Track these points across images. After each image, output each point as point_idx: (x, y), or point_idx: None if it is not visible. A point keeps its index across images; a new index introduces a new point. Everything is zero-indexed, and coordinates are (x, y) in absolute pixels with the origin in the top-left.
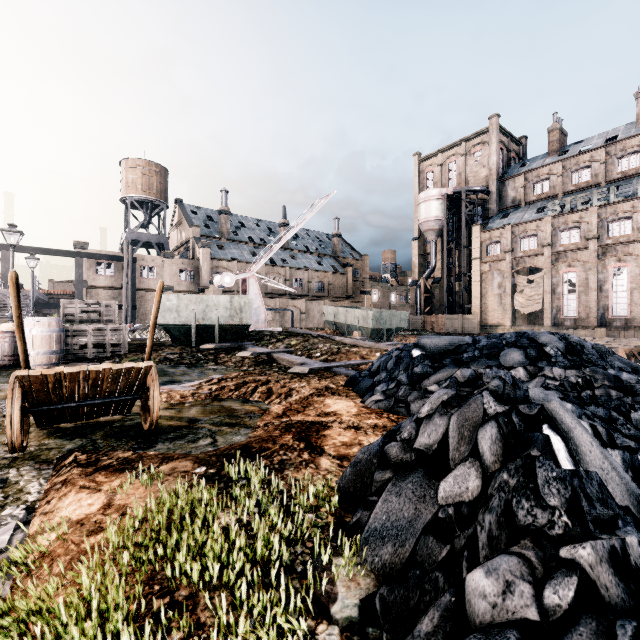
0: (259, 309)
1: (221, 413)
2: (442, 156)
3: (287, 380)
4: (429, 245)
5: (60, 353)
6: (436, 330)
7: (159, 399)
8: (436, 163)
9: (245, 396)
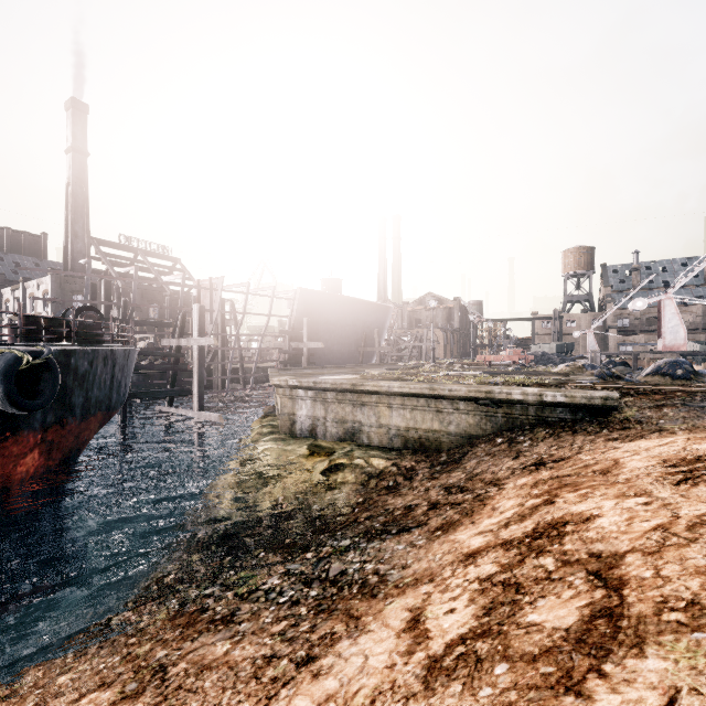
0: (594, 347)
1: None
2: None
3: None
4: None
5: None
6: None
7: None
8: None
9: None
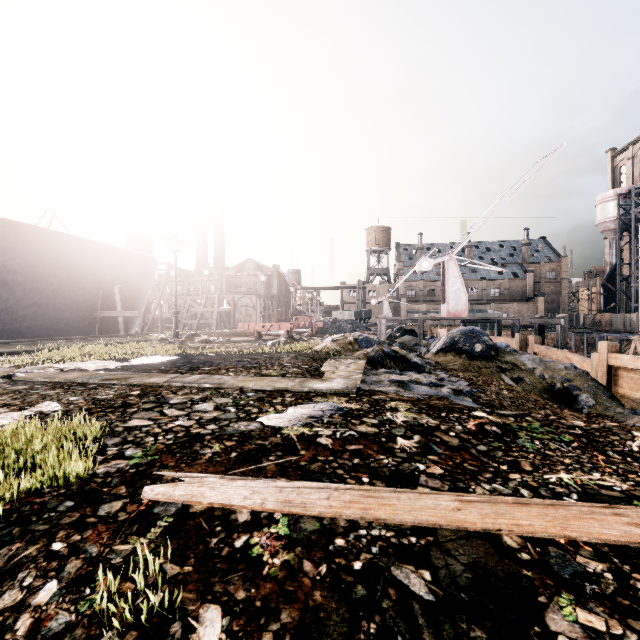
0: (388, 314)
1: None
2: (633, 148)
3: None
4: (622, 242)
5: None
6: (603, 328)
7: None
8: (627, 157)
9: None
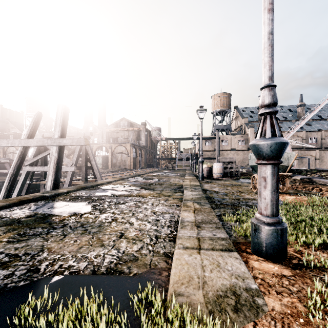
0: None
1: (303, 193)
2: None
3: (327, 187)
4: None
5: (223, 174)
6: None
7: (289, 184)
8: None
9: (309, 190)
